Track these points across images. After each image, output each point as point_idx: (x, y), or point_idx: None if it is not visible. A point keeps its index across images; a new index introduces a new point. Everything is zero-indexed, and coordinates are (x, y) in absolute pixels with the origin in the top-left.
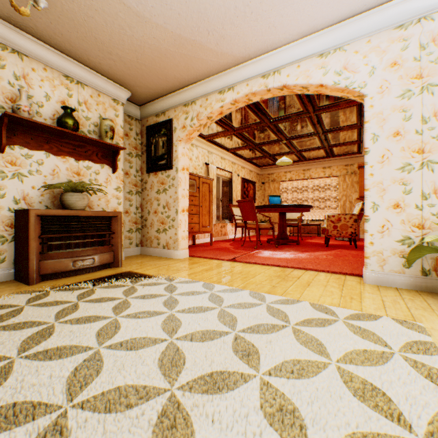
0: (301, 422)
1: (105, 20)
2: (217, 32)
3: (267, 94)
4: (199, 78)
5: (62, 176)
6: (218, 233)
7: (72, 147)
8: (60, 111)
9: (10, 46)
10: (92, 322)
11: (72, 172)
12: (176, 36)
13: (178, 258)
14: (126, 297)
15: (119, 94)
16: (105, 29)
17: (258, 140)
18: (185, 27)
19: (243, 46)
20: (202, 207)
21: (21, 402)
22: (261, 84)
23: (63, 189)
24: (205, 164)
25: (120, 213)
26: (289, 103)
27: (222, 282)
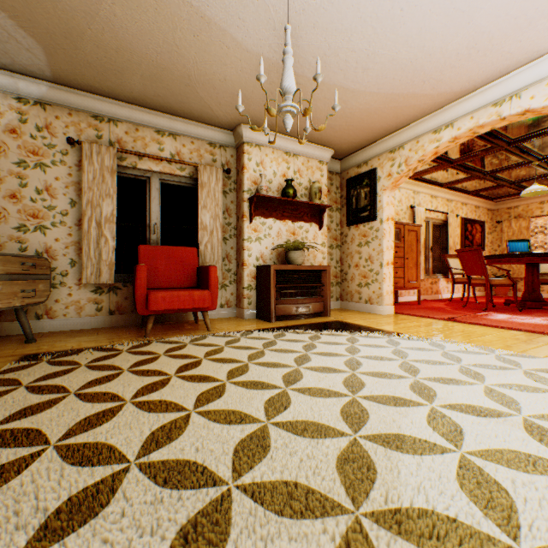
0: (517, 405)
1: (324, 104)
2: (434, 79)
3: (501, 123)
4: (408, 122)
5: (283, 237)
6: (426, 290)
7: (290, 211)
8: (282, 183)
9: (254, 143)
10: (336, 345)
11: (289, 233)
12: (387, 96)
13: (382, 314)
14: (351, 336)
15: (324, 155)
16: (323, 110)
17: (488, 168)
18: (398, 86)
19: (465, 81)
20: (407, 258)
21: (326, 368)
22: (490, 114)
23: (287, 248)
24: (409, 208)
25: (328, 267)
26: (540, 117)
27: (440, 337)
